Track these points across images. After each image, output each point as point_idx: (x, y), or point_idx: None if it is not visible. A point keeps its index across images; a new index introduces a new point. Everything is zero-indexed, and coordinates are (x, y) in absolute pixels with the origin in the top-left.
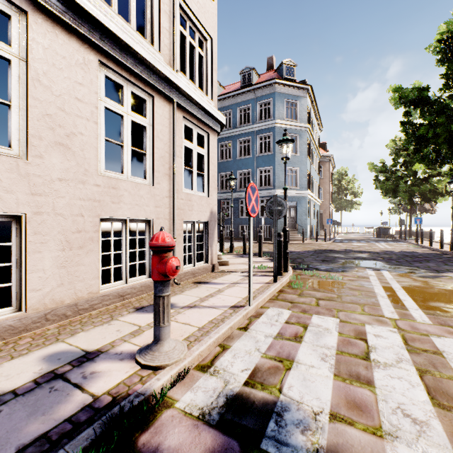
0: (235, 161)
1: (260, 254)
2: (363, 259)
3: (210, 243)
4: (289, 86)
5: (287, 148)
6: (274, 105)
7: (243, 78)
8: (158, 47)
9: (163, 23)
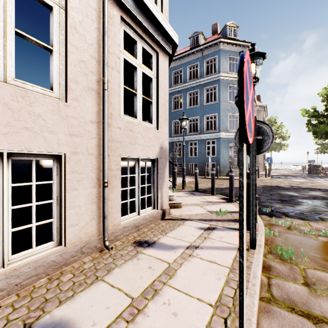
0: (185, 110)
1: (213, 192)
2: (325, 199)
3: (160, 185)
4: (232, 44)
5: (256, 65)
6: (219, 61)
7: (192, 41)
8: None
9: None
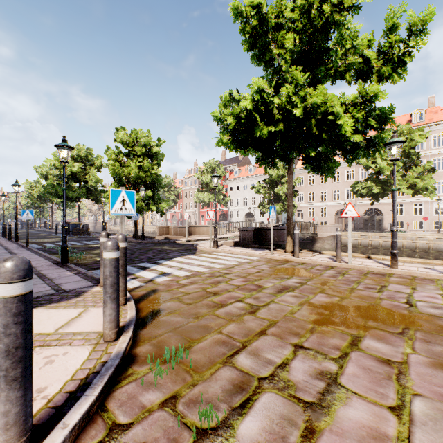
0: None
1: None
2: None
3: None
4: None
5: None
6: None
7: None
8: None
9: None
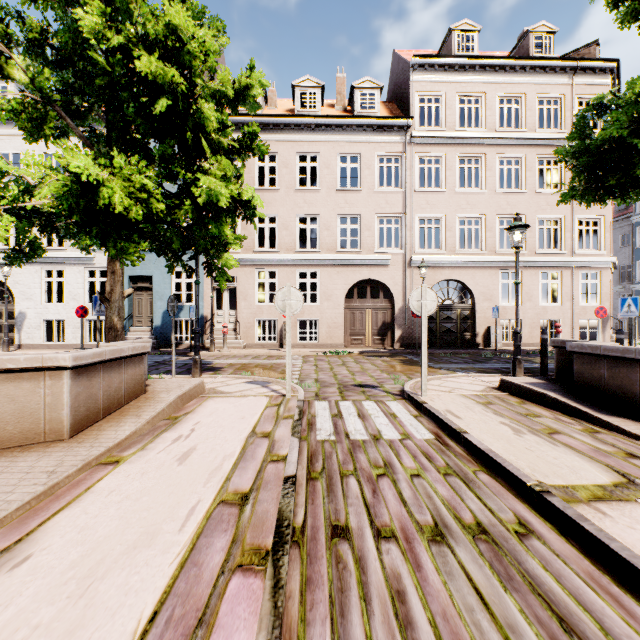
0: None
1: None
2: None
3: (602, 331)
4: None
5: None
6: None
7: None
8: (563, 248)
9: (566, 236)
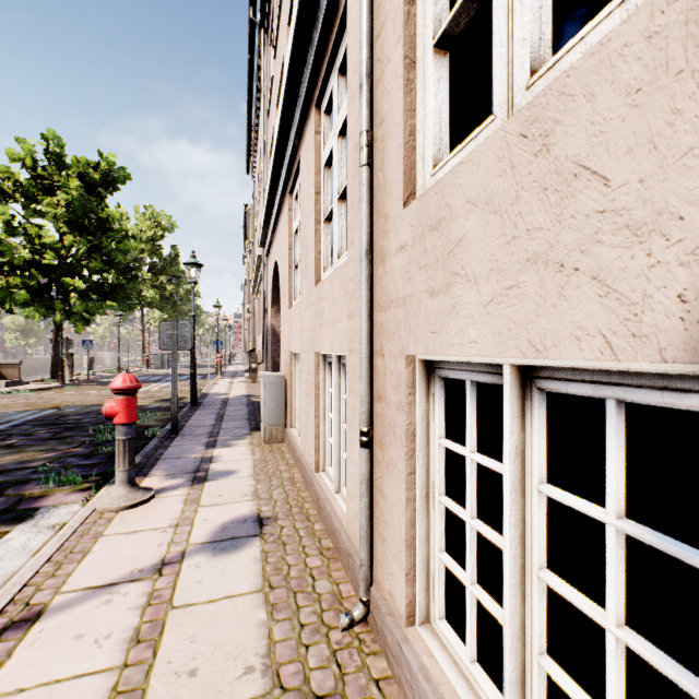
0: None
1: None
2: None
3: None
4: None
5: None
6: None
7: None
8: None
9: None
